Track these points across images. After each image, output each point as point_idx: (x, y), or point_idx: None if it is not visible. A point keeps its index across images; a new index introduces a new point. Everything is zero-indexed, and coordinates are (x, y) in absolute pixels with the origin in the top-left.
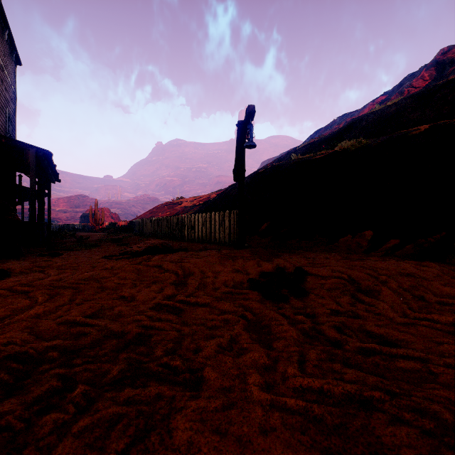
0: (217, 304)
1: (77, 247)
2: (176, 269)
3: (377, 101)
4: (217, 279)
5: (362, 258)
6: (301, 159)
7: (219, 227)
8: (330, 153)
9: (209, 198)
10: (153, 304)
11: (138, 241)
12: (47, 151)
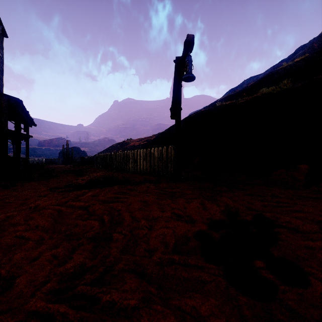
0: (149, 321)
1: (37, 178)
2: (103, 214)
3: (276, 66)
4: (152, 231)
5: (317, 196)
6: (226, 104)
7: (157, 161)
8: (252, 97)
9: (151, 139)
10: (23, 316)
11: (92, 172)
12: (17, 98)
